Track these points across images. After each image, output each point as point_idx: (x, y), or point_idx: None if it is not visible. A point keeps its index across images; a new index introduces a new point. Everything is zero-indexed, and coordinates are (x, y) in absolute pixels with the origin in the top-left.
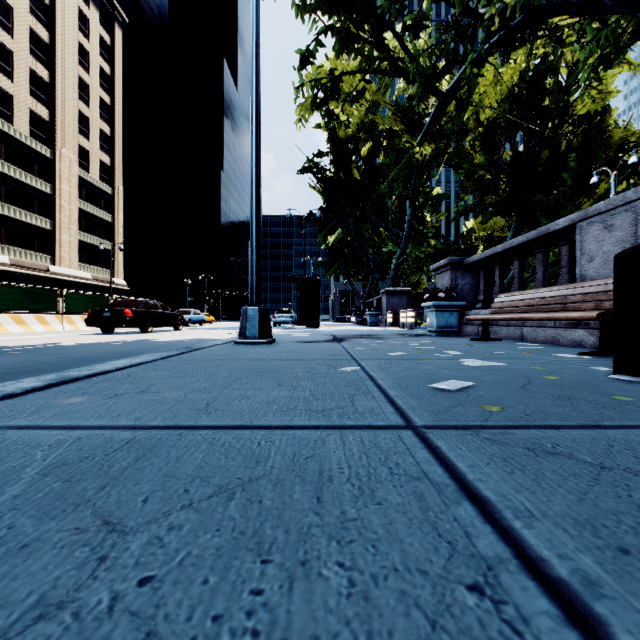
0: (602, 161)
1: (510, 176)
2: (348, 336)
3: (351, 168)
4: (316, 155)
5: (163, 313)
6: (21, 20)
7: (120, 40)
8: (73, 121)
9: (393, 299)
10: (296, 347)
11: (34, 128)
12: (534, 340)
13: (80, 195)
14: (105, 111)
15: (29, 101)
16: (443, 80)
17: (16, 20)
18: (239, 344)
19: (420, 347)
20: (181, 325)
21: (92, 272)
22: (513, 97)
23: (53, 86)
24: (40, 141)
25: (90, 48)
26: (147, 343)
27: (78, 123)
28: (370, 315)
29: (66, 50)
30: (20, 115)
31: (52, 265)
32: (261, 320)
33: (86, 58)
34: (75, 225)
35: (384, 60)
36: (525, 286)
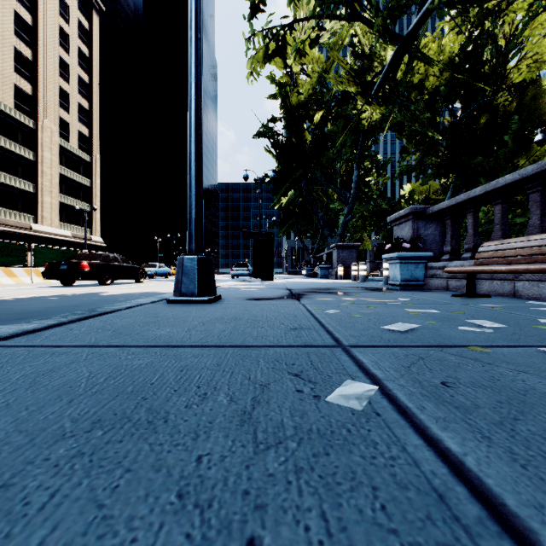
0: (537, 125)
1: (451, 139)
2: (305, 290)
3: (303, 132)
4: (270, 121)
5: (123, 266)
6: (6, 4)
7: (97, 26)
8: (54, 96)
9: (343, 253)
10: (242, 309)
11: (18, 101)
12: (535, 297)
13: (61, 162)
14: (84, 88)
15: (13, 77)
16: (387, 53)
17: (1, 3)
18: (172, 303)
19: (415, 310)
20: (142, 278)
21: (72, 230)
22: (454, 65)
23: (36, 64)
24: (24, 113)
25: (70, 32)
26: (86, 298)
27: (59, 98)
28: (321, 268)
29: (48, 32)
30: (5, 89)
31: (34, 224)
32: (201, 272)
33: (66, 40)
34: (56, 188)
35: (341, 2)
36: (509, 234)
